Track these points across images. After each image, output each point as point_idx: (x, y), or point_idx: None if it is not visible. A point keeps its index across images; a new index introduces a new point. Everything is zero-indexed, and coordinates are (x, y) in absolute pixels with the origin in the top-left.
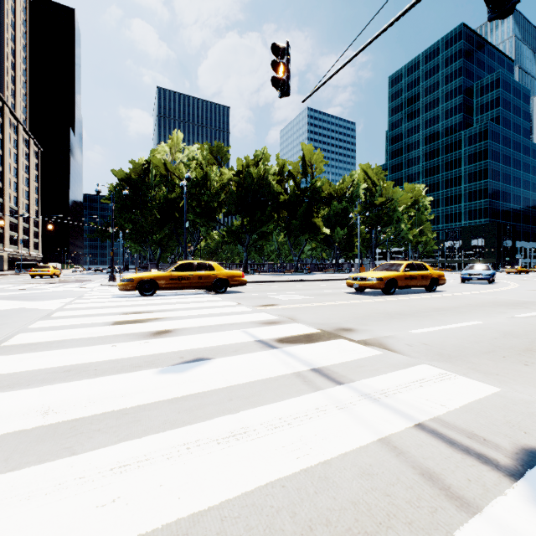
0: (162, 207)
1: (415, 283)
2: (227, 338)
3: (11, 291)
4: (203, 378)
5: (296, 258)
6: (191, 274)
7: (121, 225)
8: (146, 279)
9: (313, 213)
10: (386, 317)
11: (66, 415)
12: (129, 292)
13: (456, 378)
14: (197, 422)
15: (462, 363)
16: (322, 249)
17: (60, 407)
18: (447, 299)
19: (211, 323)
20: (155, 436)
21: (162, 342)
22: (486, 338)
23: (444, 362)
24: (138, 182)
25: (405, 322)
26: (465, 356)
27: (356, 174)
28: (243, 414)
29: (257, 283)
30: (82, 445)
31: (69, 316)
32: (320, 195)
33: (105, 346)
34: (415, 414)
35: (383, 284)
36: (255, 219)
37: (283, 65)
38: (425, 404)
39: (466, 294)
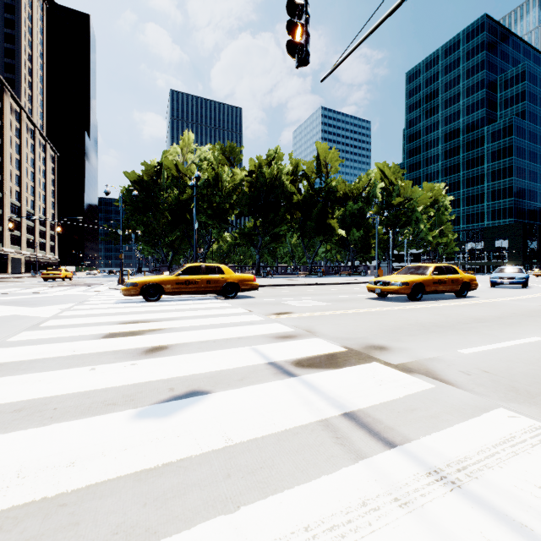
0: (174, 209)
1: (445, 288)
2: (232, 359)
3: (15, 295)
4: (193, 430)
5: (310, 260)
6: (199, 278)
7: (134, 228)
8: (150, 283)
9: (328, 214)
10: (422, 330)
11: None
12: (134, 297)
13: None
14: (168, 532)
15: None
16: (337, 252)
17: None
18: (484, 306)
19: (215, 337)
20: None
21: (151, 365)
22: None
23: (526, 403)
24: (150, 184)
25: (448, 338)
26: None
27: (373, 173)
28: (244, 516)
29: (270, 287)
30: None
31: (59, 325)
32: (335, 195)
33: (81, 369)
34: (536, 526)
35: (409, 289)
36: (267, 220)
37: (301, 26)
38: None
39: (503, 300)
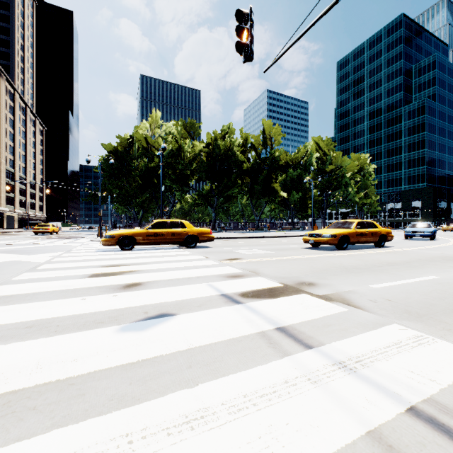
0: (144, 174)
1: (366, 239)
2: (192, 292)
3: (12, 246)
4: (164, 338)
5: (257, 218)
6: (165, 231)
7: (110, 190)
8: (125, 235)
9: (272, 179)
10: (344, 271)
11: (5, 386)
12: (112, 247)
13: (436, 343)
14: (148, 398)
15: (435, 323)
16: (279, 210)
17: (3, 374)
18: (397, 254)
19: (179, 276)
20: (95, 421)
21: (129, 296)
22: (449, 294)
23: (414, 321)
24: (124, 154)
25: (363, 277)
26: (434, 314)
27: (309, 145)
28: (201, 389)
29: (224, 239)
30: (7, 431)
31: (52, 268)
32: (278, 163)
33: (74, 299)
34: (403, 393)
35: (337, 240)
36: (222, 184)
37: (247, 30)
38: (411, 378)
39: (412, 249)
